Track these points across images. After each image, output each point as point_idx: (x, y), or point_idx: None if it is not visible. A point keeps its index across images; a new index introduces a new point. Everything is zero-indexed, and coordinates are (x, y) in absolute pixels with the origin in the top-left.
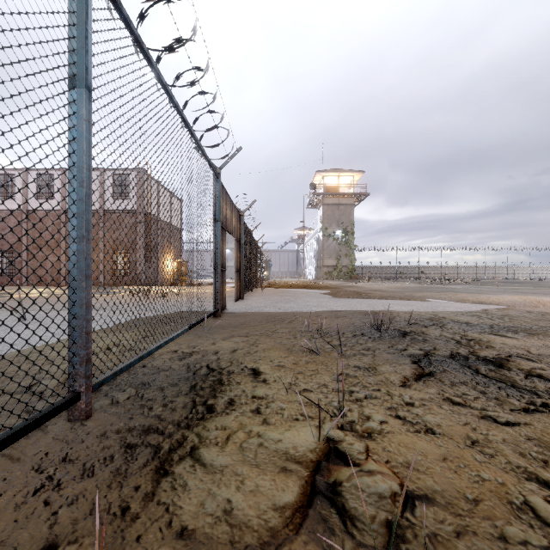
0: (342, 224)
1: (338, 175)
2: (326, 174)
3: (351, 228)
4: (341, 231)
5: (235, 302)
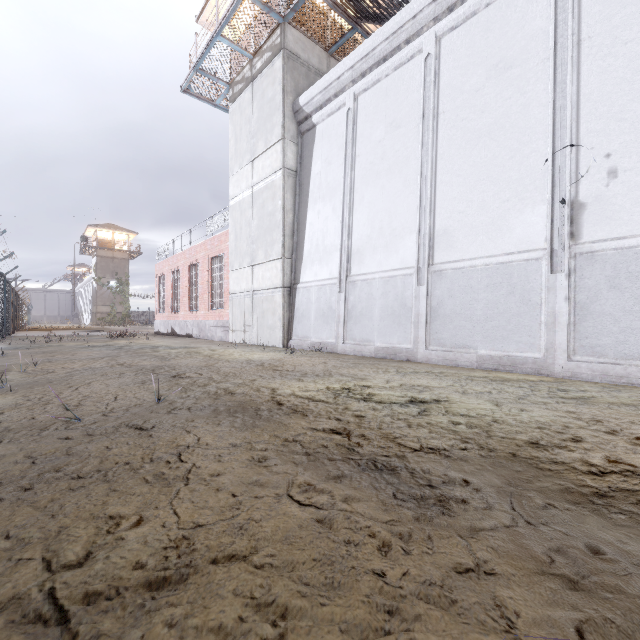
0: (117, 276)
1: (112, 232)
2: (100, 229)
3: (126, 279)
4: (116, 282)
5: (12, 334)
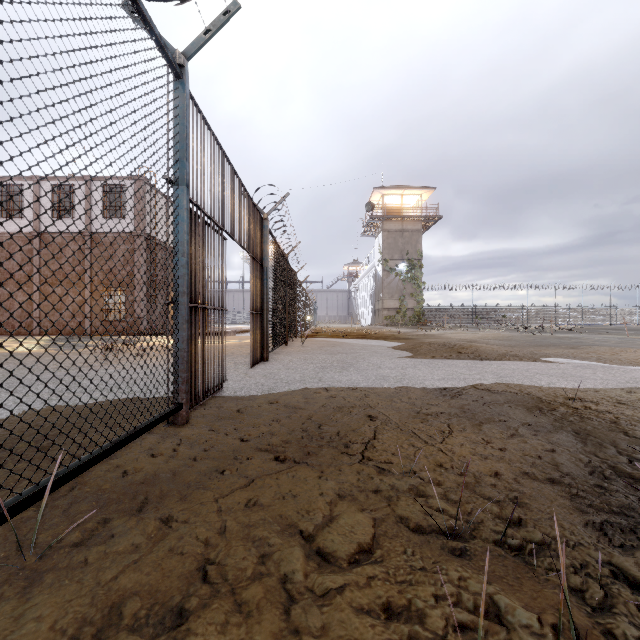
0: (407, 255)
1: (401, 193)
2: (387, 192)
3: (419, 260)
4: (406, 264)
5: (249, 369)
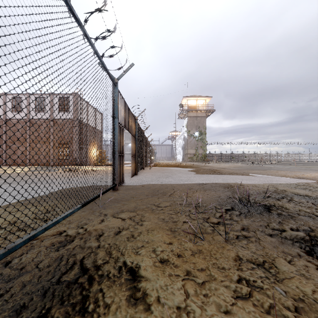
0: (199, 128)
1: (196, 99)
2: (189, 98)
3: (204, 130)
4: (198, 132)
5: (131, 177)
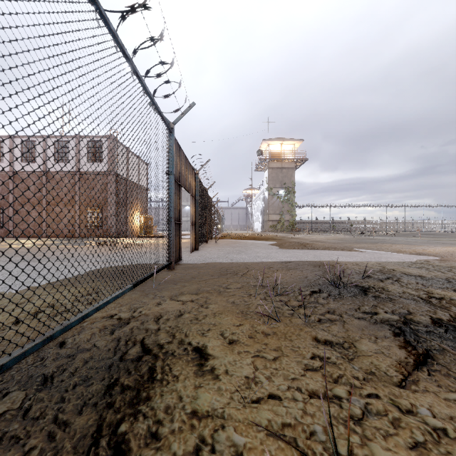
0: (284, 185)
1: (281, 143)
2: (271, 142)
3: (293, 188)
4: (284, 191)
5: (190, 253)
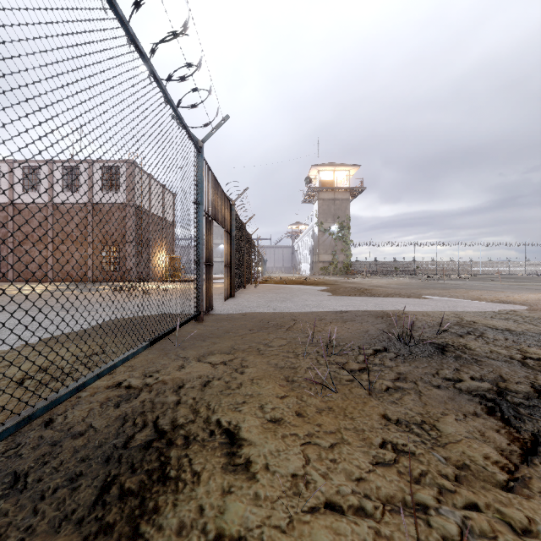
0: (338, 219)
1: (333, 169)
2: (322, 169)
3: (347, 223)
4: (337, 226)
5: (224, 301)
